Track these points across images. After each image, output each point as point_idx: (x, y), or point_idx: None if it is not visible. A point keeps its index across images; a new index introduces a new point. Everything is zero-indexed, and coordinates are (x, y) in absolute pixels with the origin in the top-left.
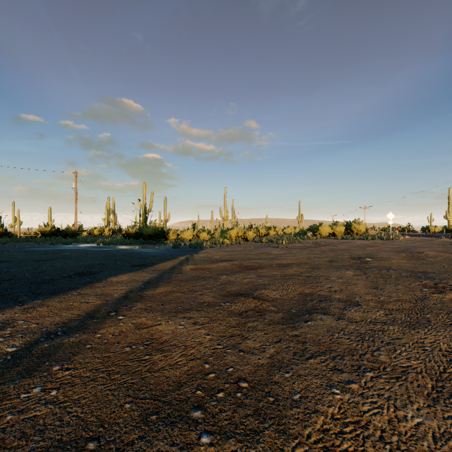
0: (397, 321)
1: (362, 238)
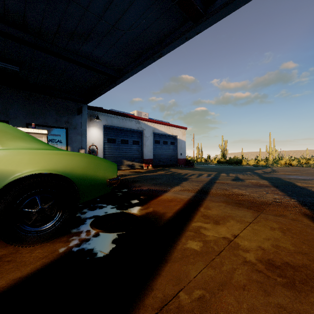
0: None
1: None
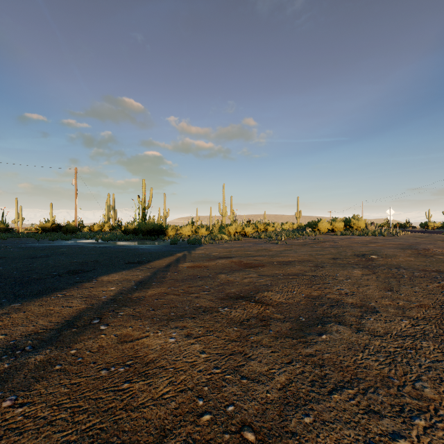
0: (429, 335)
1: (362, 234)
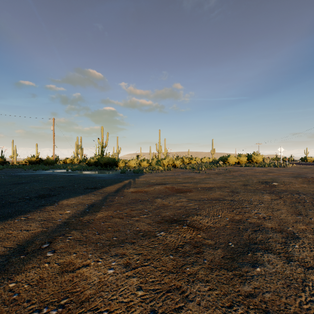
0: None
1: (261, 166)
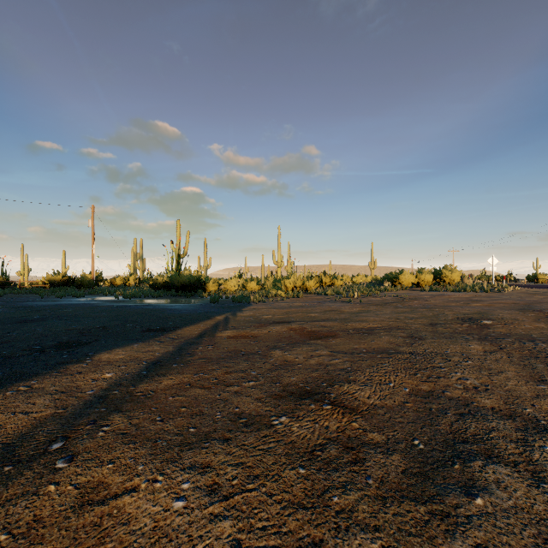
0: None
1: (458, 289)
